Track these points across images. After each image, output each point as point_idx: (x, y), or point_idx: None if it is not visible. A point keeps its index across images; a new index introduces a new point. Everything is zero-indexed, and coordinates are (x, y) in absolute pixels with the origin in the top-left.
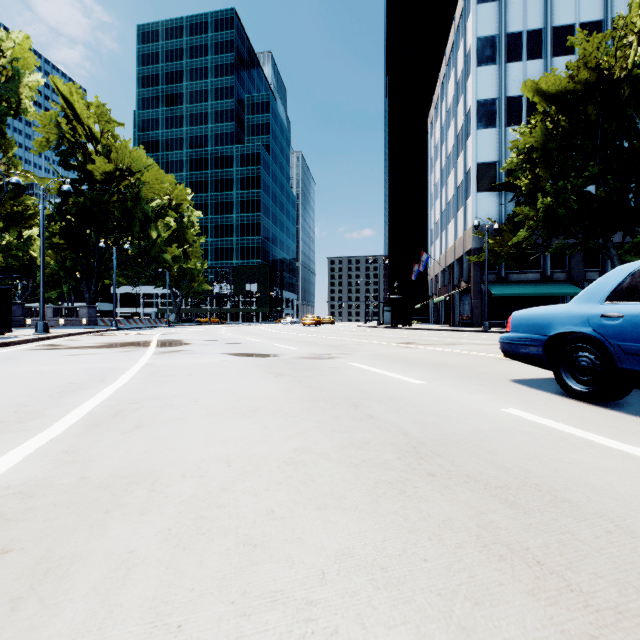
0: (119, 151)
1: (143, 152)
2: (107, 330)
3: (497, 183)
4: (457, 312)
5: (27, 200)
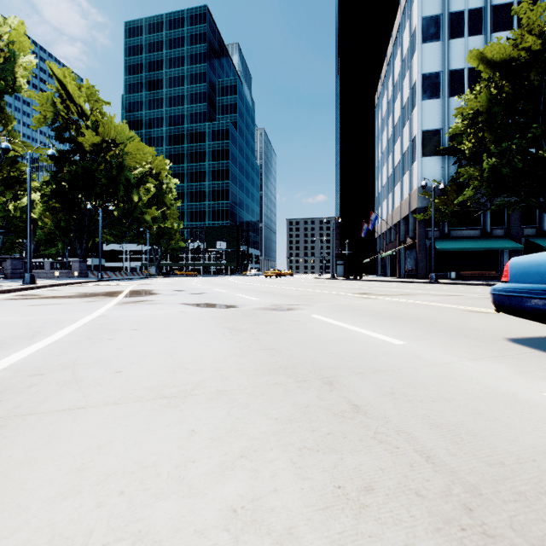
0: (105, 126)
1: (126, 126)
2: (92, 281)
3: (441, 148)
4: (403, 265)
5: (22, 166)
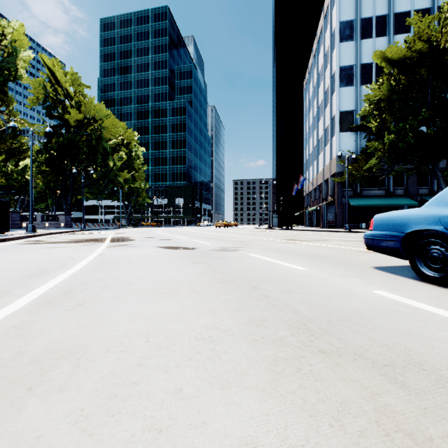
0: (87, 105)
1: (103, 106)
2: (78, 230)
3: (354, 125)
4: (325, 218)
5: (22, 139)
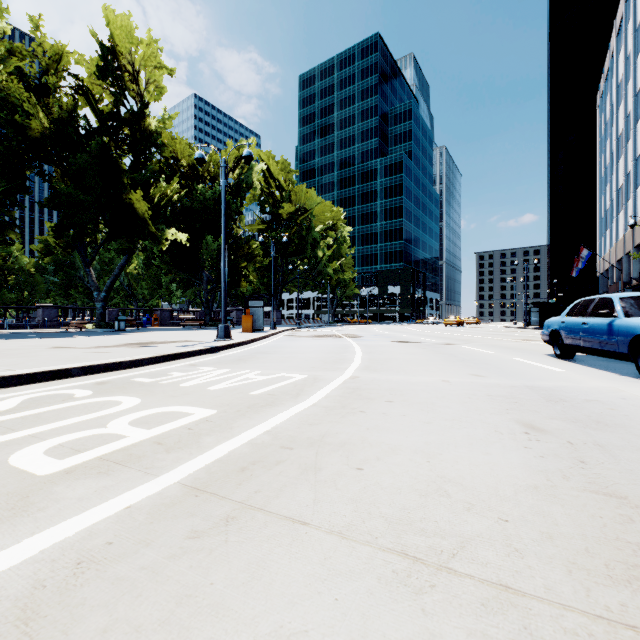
0: (297, 195)
1: (314, 193)
2: (297, 328)
3: None
4: None
5: (254, 244)
